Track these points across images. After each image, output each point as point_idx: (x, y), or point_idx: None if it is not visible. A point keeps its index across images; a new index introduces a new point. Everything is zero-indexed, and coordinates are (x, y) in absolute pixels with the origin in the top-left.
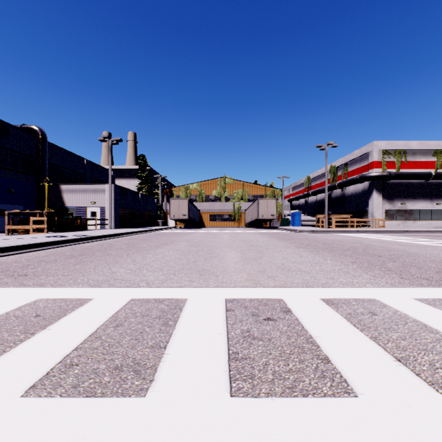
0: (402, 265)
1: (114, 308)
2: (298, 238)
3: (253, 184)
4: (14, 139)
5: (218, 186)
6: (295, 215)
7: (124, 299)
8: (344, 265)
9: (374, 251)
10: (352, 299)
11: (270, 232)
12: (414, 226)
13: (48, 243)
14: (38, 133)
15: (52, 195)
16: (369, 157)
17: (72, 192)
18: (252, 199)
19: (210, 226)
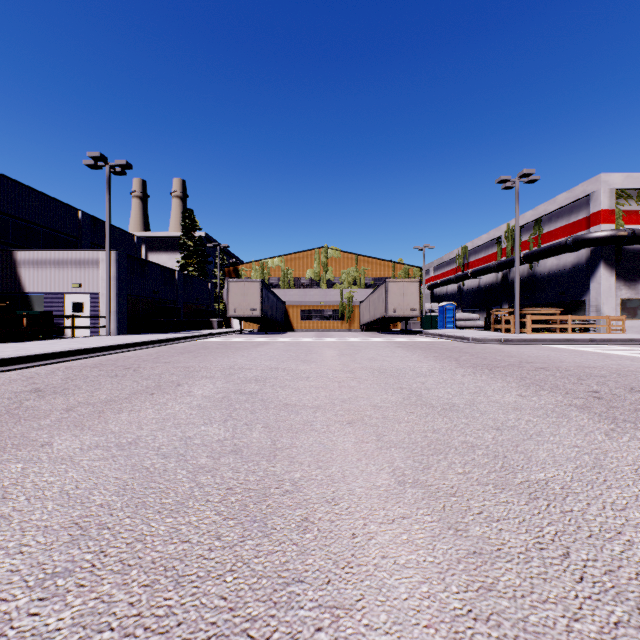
0: None
1: None
2: (507, 362)
3: (373, 258)
4: None
5: (315, 261)
6: (446, 310)
7: None
8: None
9: None
10: None
11: (416, 342)
12: None
13: None
14: None
15: None
16: (589, 203)
17: (38, 265)
18: (372, 284)
19: (303, 328)
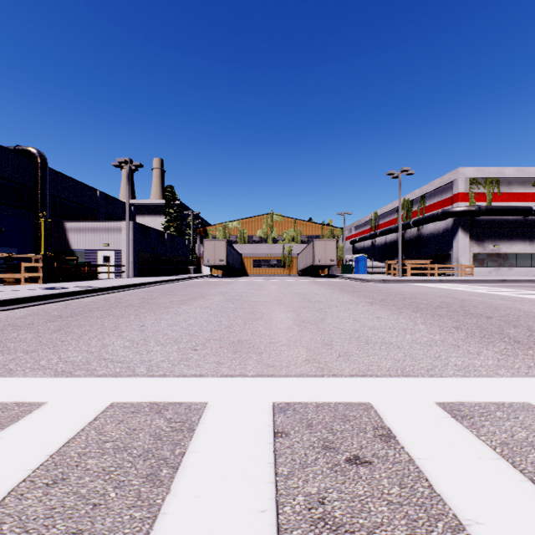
0: (531, 333)
1: (70, 428)
2: (367, 290)
3: (307, 221)
4: (4, 164)
5: (264, 224)
6: (360, 260)
7: (98, 404)
8: (447, 333)
9: (477, 310)
10: (492, 404)
11: (329, 282)
12: (510, 274)
13: (34, 298)
14: (36, 157)
15: (54, 235)
16: (452, 187)
17: (80, 231)
18: (306, 241)
19: (254, 273)
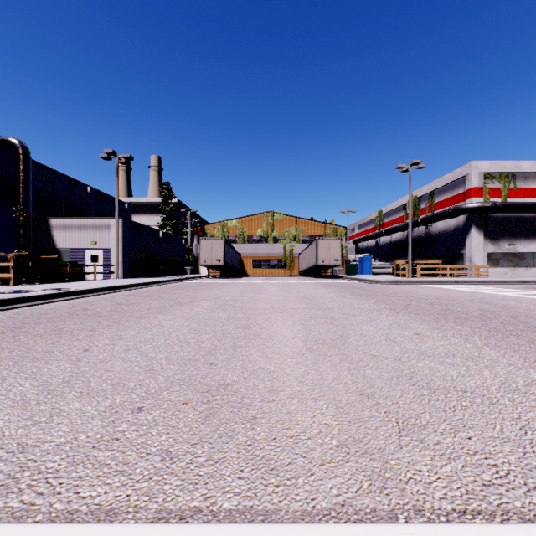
0: None
1: None
2: (382, 293)
3: (309, 220)
4: None
5: (264, 222)
6: (364, 260)
7: None
8: None
9: None
10: None
11: (335, 283)
12: (527, 274)
13: None
14: (17, 148)
15: (38, 232)
16: (465, 182)
17: (66, 228)
18: (308, 240)
19: (254, 274)
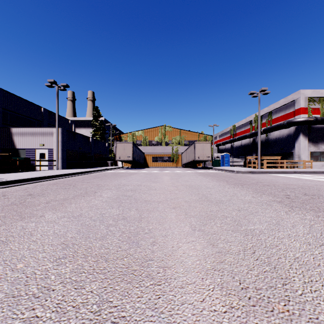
0: None
1: None
2: (251, 182)
3: (188, 131)
4: None
5: (159, 133)
6: (225, 157)
7: None
8: None
9: None
10: None
11: (209, 173)
12: None
13: None
14: None
15: (3, 137)
16: (295, 104)
17: (22, 135)
18: (187, 144)
19: (153, 166)
